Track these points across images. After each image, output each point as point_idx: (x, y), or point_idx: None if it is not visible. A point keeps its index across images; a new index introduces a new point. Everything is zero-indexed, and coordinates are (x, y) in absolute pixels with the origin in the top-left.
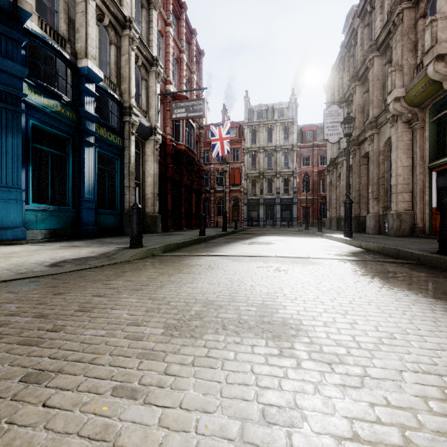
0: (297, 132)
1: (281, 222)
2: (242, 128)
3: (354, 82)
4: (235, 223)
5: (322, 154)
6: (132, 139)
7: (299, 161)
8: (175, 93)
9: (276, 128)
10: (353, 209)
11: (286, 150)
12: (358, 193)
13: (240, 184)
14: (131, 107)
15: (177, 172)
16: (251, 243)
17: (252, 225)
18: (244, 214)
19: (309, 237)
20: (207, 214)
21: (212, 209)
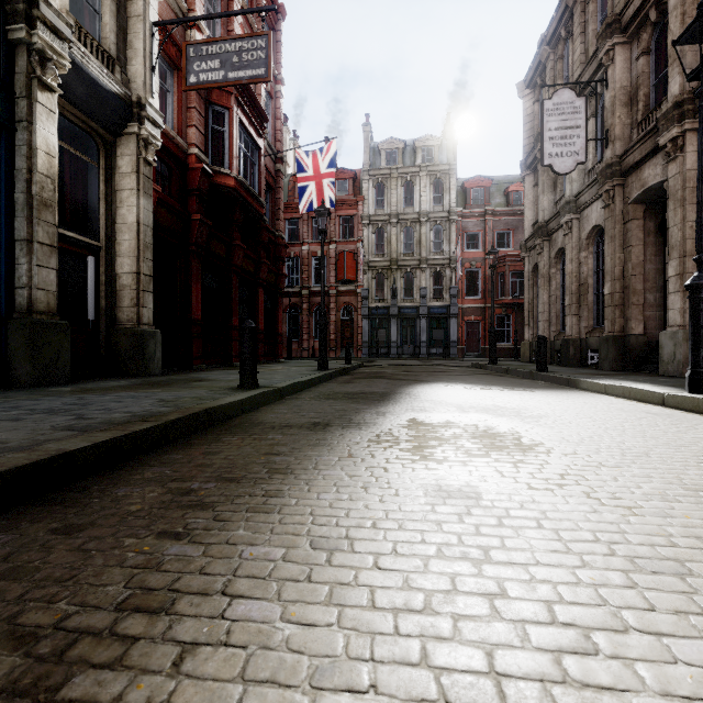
0: (456, 190)
1: (429, 349)
2: (359, 182)
3: (612, 37)
4: (346, 350)
5: (500, 229)
6: (42, 100)
7: (460, 241)
8: (195, 20)
9: (419, 182)
10: (606, 321)
11: (437, 221)
12: (621, 283)
13: (356, 281)
14: (34, 0)
15: (219, 238)
16: (417, 437)
17: (378, 355)
18: (362, 335)
19: (551, 390)
20: (296, 335)
21: (305, 325)
